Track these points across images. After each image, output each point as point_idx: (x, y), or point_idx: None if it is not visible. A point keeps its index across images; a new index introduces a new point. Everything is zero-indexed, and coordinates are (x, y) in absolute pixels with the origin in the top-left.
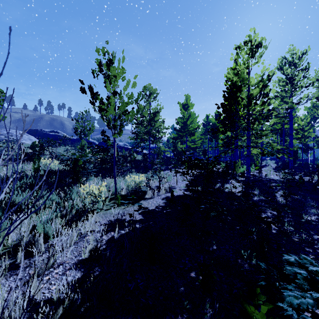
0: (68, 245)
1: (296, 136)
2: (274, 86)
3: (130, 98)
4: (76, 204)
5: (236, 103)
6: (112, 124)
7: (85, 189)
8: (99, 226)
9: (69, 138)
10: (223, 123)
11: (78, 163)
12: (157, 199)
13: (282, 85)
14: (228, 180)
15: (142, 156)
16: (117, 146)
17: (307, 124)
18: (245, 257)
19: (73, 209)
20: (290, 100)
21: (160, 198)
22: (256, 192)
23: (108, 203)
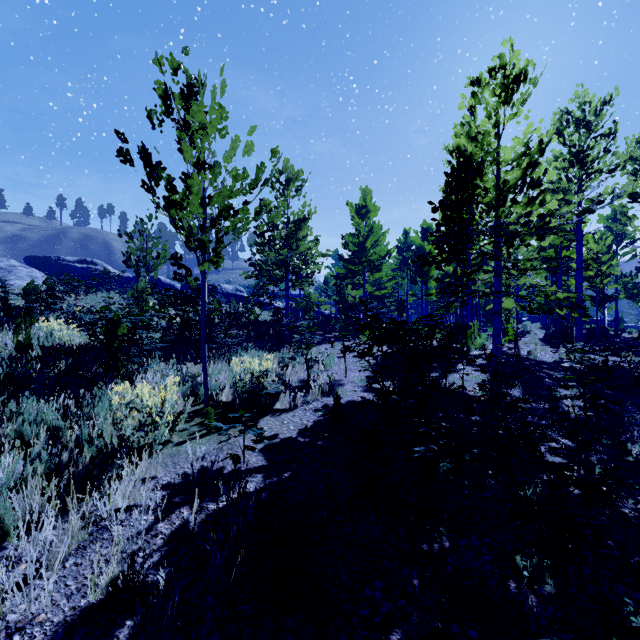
0: (43, 572)
1: (584, 274)
2: (552, 165)
3: (239, 178)
4: (99, 434)
5: (473, 200)
6: (197, 240)
7: (125, 395)
8: (153, 492)
9: (117, 276)
10: (443, 244)
11: (117, 331)
12: (302, 413)
13: (563, 167)
14: (453, 365)
15: (273, 314)
16: (221, 293)
17: (607, 250)
18: (524, 574)
19: (90, 446)
20: (579, 198)
21: (310, 410)
22: (516, 391)
23: (187, 424)
